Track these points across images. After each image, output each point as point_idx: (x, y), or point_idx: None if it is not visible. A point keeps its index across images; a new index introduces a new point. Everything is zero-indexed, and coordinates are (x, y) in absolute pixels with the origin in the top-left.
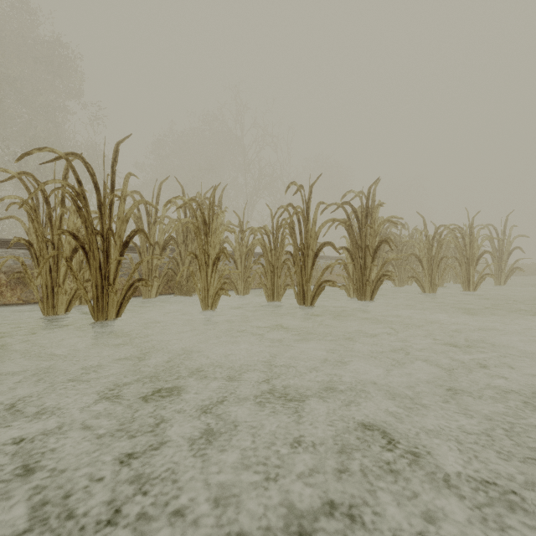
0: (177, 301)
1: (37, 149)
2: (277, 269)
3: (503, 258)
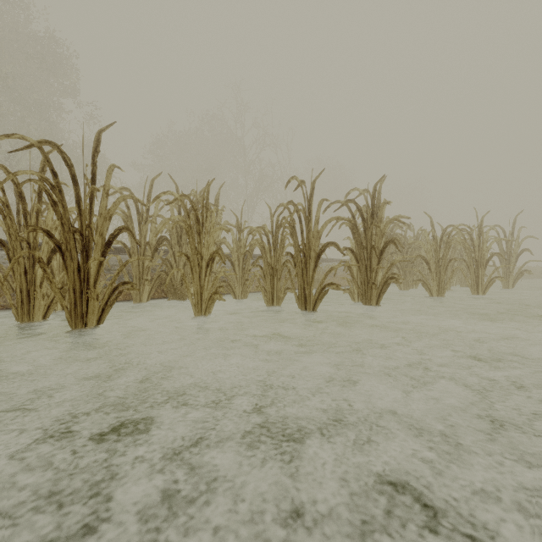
0: (171, 305)
1: (4, 135)
2: (277, 271)
3: (511, 260)
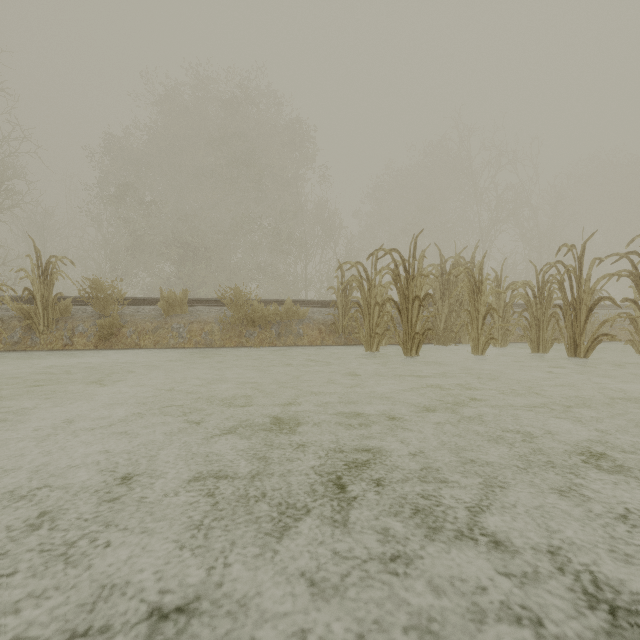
0: (434, 350)
1: (376, 251)
2: (543, 322)
3: None
